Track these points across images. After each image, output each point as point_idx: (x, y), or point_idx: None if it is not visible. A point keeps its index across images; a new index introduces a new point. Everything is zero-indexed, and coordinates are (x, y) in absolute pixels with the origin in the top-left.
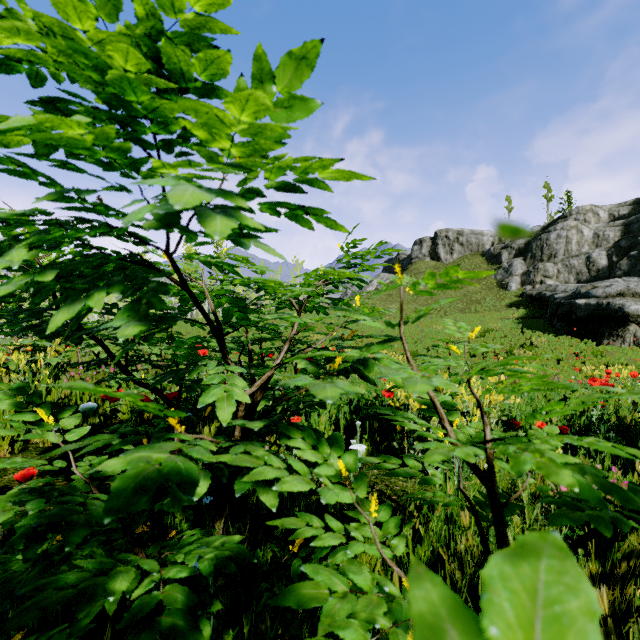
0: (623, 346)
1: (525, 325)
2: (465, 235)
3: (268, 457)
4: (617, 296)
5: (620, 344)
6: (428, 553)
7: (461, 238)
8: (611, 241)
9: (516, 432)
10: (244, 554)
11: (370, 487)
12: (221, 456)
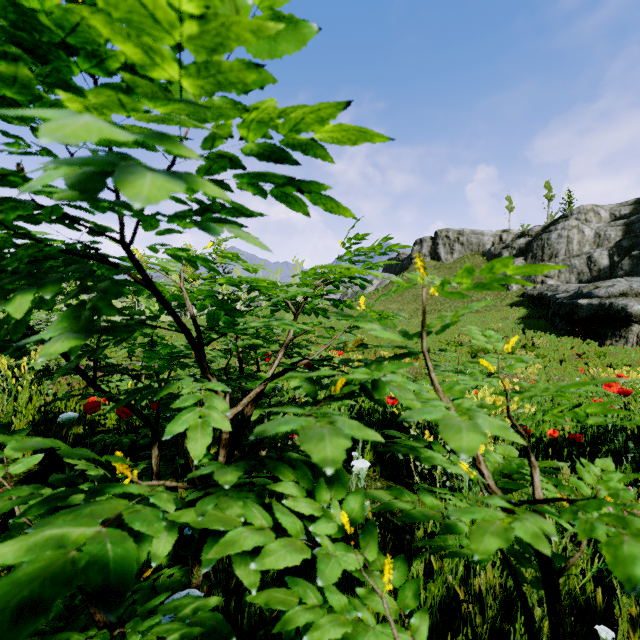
0: (626, 347)
1: (526, 325)
2: (465, 235)
3: (249, 511)
4: (620, 296)
5: (623, 345)
6: (443, 593)
7: (461, 238)
8: (612, 241)
9: (554, 462)
10: (220, 629)
11: (373, 503)
12: (184, 513)
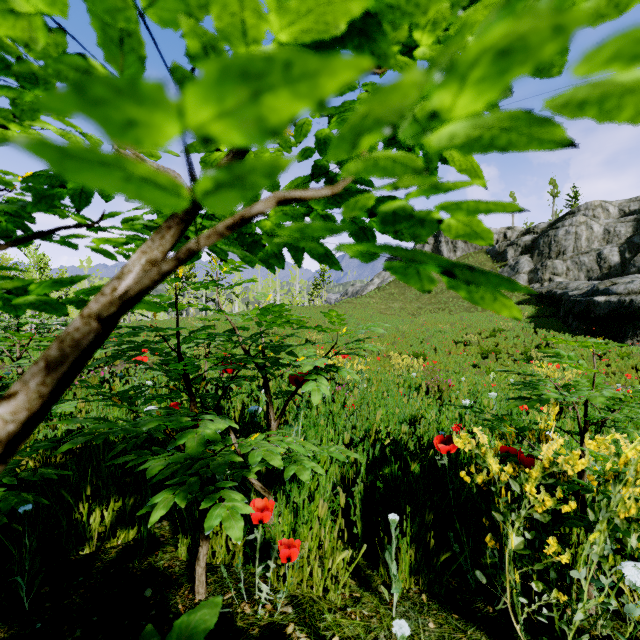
0: None
1: (537, 324)
2: None
3: None
4: None
5: None
6: None
7: None
8: (623, 237)
9: None
10: None
11: None
12: None
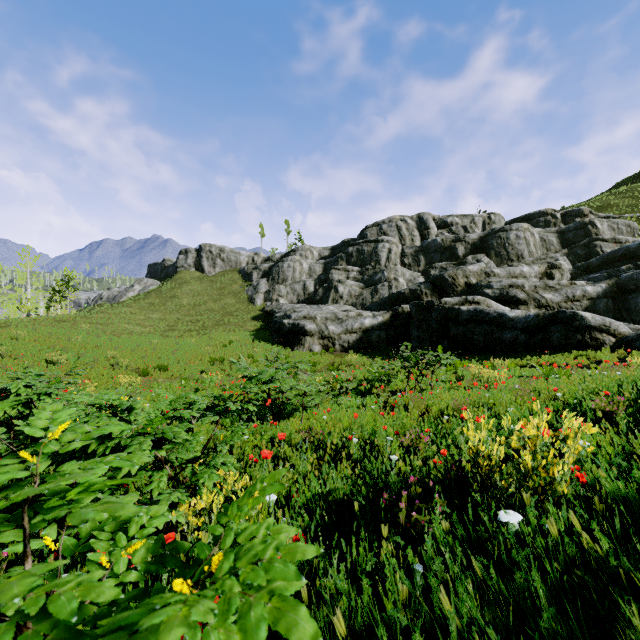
0: (302, 351)
1: (257, 336)
2: (226, 252)
3: None
4: (303, 319)
5: (302, 349)
6: None
7: (223, 254)
8: (318, 274)
9: None
10: None
11: None
12: None
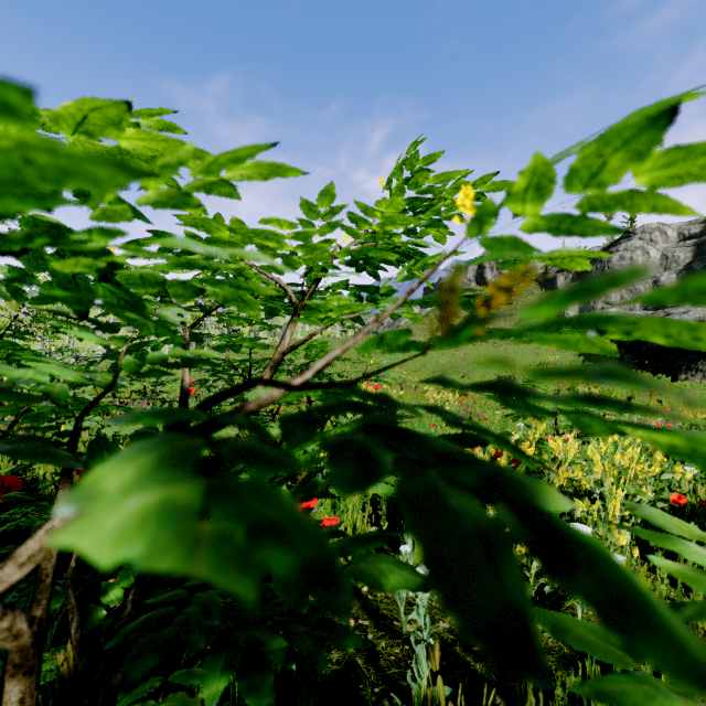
0: (704, 382)
1: (587, 358)
2: None
3: None
4: None
5: (700, 379)
6: None
7: None
8: (681, 263)
9: None
10: None
11: (433, 623)
12: None
